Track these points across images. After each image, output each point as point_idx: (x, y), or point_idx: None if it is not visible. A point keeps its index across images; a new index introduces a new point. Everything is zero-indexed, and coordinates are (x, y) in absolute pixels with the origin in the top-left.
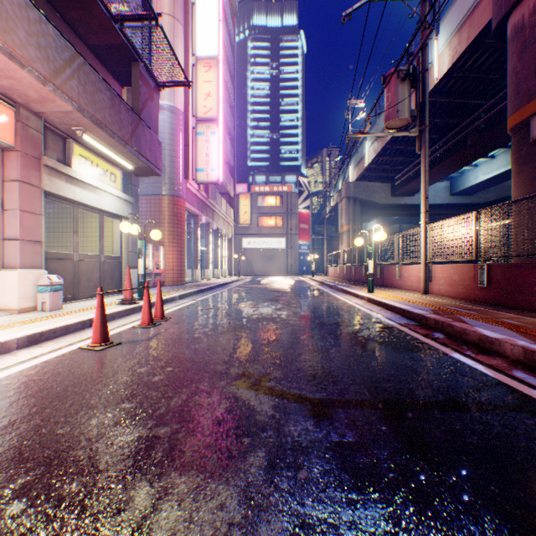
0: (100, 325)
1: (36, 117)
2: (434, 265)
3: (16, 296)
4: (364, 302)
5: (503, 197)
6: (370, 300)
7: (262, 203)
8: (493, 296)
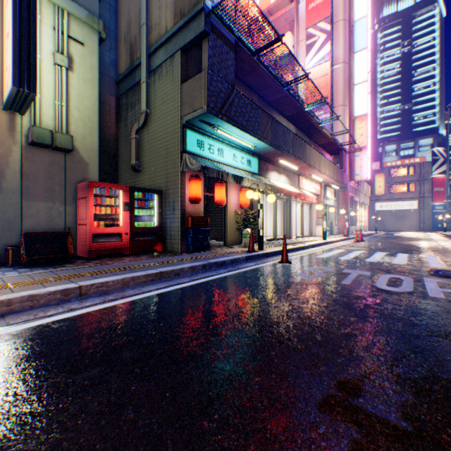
0: (356, 238)
1: (322, 184)
2: None
3: (320, 232)
4: None
5: None
6: None
7: (393, 174)
8: None
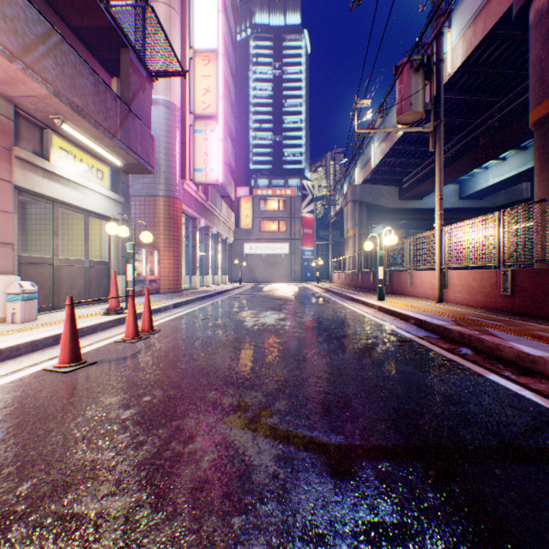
0: (69, 341)
1: (6, 102)
2: (449, 271)
3: None
4: (375, 311)
5: (514, 201)
6: (381, 309)
7: (265, 207)
8: (519, 305)
